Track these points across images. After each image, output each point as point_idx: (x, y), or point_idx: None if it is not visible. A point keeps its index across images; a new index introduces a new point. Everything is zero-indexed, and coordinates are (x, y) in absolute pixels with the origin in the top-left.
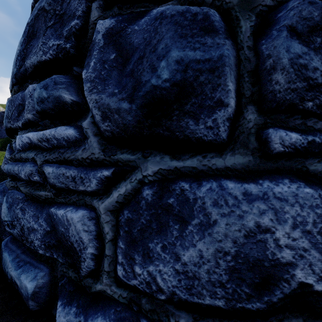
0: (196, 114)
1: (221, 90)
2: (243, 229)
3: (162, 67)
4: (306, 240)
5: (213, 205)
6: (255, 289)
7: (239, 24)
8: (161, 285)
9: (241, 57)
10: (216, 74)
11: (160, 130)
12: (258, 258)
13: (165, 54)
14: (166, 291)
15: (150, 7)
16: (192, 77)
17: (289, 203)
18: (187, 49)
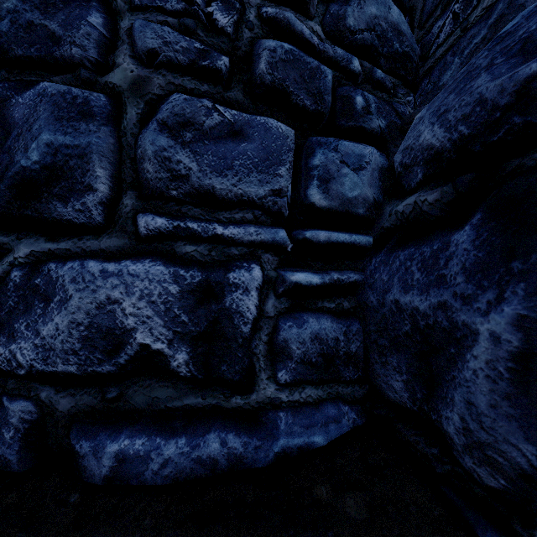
0: (67, 198)
1: (90, 175)
2: (94, 301)
3: (32, 148)
4: (150, 309)
5: (71, 282)
6: (107, 355)
7: (126, 111)
8: (21, 360)
9: (124, 143)
10: (85, 160)
11: (29, 212)
12: (110, 327)
13: (38, 135)
14: (25, 365)
15: (45, 77)
16: (63, 161)
17: (140, 279)
18: (59, 133)
